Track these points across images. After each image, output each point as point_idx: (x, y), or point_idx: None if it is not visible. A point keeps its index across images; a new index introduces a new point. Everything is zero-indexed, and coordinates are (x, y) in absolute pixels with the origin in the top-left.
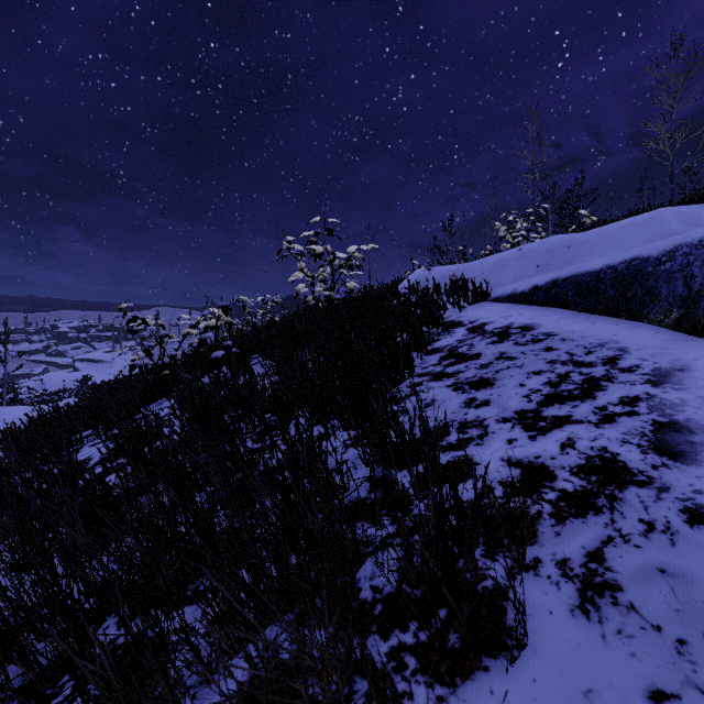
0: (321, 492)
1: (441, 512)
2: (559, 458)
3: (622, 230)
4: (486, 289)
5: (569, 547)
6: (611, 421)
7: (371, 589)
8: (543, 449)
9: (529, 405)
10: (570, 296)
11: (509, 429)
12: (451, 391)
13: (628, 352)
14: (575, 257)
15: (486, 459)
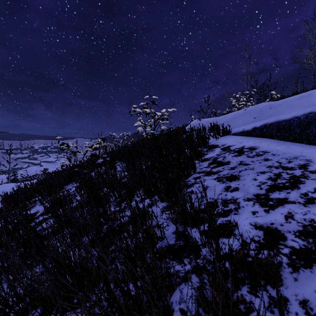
0: (149, 251)
1: (223, 266)
2: (285, 225)
3: (298, 99)
4: (229, 129)
5: (305, 290)
6: (312, 203)
7: (179, 311)
8: (275, 218)
9: (261, 191)
10: (274, 132)
11: (252, 205)
12: (216, 181)
13: (312, 162)
14: (274, 113)
15: (241, 223)
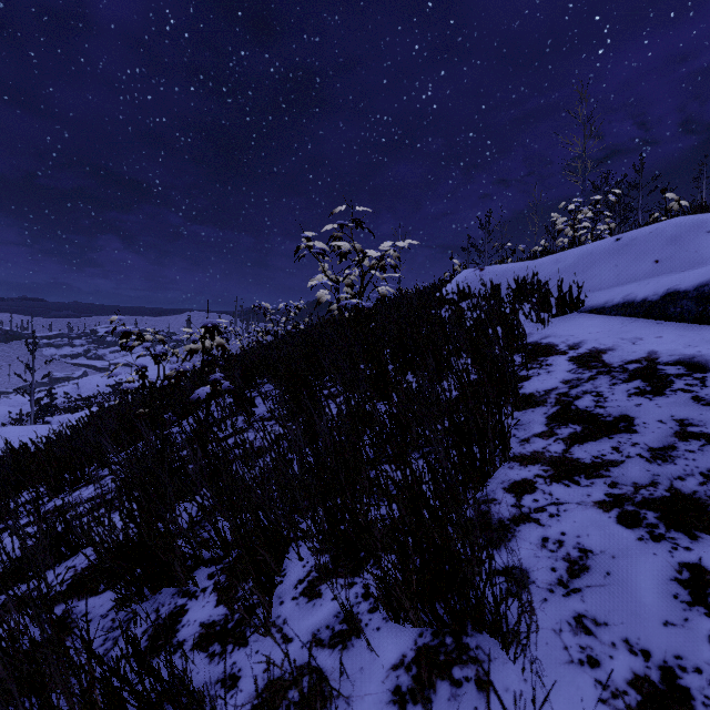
0: None
1: None
2: None
3: None
4: (578, 295)
5: None
6: None
7: None
8: None
9: None
10: None
11: None
12: (617, 523)
13: None
14: None
15: None
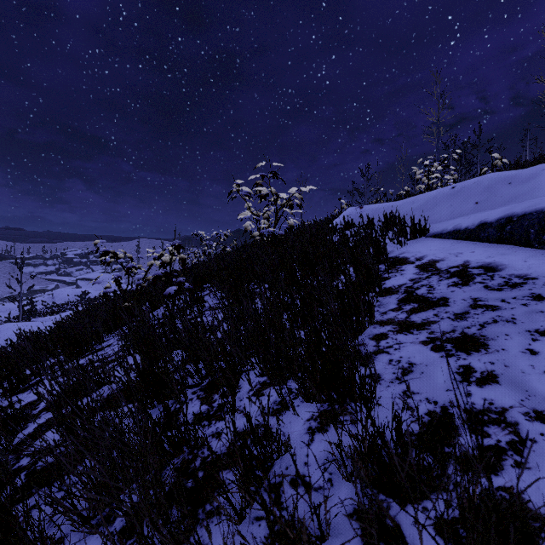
0: None
1: None
2: None
3: None
4: (425, 225)
5: None
6: None
7: None
8: None
9: None
10: (532, 233)
11: None
12: (430, 350)
13: None
14: (521, 193)
15: None
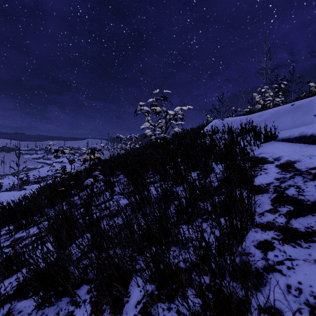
0: None
1: None
2: None
3: None
4: (274, 132)
5: None
6: None
7: None
8: None
9: None
10: None
11: None
12: None
13: None
14: None
15: None
